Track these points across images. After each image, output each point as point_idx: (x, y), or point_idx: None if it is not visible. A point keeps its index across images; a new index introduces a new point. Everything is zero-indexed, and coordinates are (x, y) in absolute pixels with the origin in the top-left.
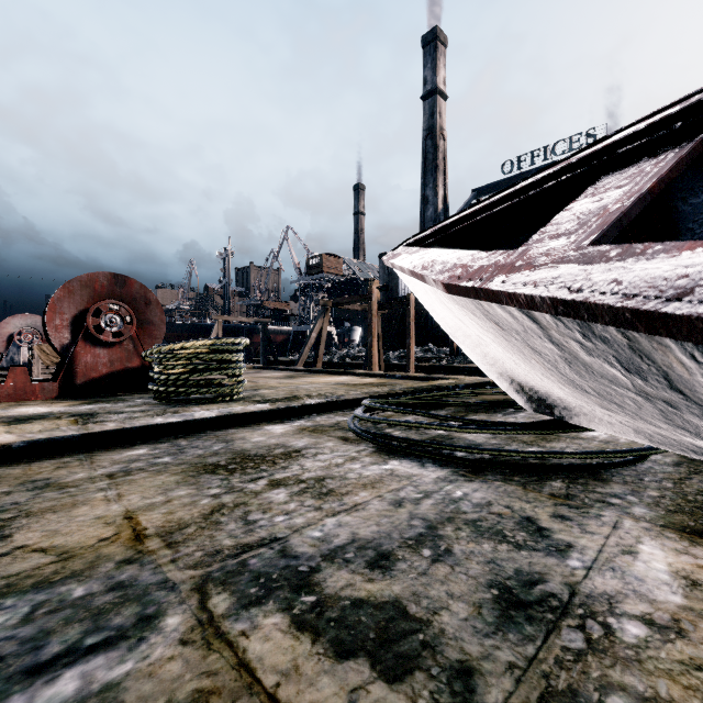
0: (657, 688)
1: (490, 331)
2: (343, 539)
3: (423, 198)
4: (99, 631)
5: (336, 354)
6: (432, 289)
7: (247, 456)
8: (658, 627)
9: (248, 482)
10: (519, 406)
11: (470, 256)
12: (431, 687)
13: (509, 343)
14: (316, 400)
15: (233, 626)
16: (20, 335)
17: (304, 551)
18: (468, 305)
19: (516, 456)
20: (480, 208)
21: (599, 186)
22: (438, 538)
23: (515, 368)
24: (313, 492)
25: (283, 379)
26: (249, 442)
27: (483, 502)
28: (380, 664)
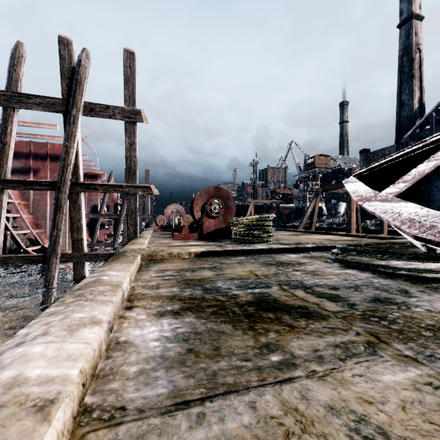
0: (413, 315)
1: None
2: (321, 284)
3: (399, 102)
4: (258, 286)
5: (325, 221)
6: None
7: (282, 262)
8: (430, 311)
9: (285, 269)
10: None
11: (367, 191)
12: (342, 304)
13: None
14: (311, 245)
15: (290, 290)
16: (172, 213)
17: (308, 284)
18: None
19: (414, 271)
20: (387, 160)
21: (434, 156)
22: (358, 288)
23: None
24: (310, 274)
25: (291, 236)
26: (282, 259)
27: (386, 284)
28: (329, 300)
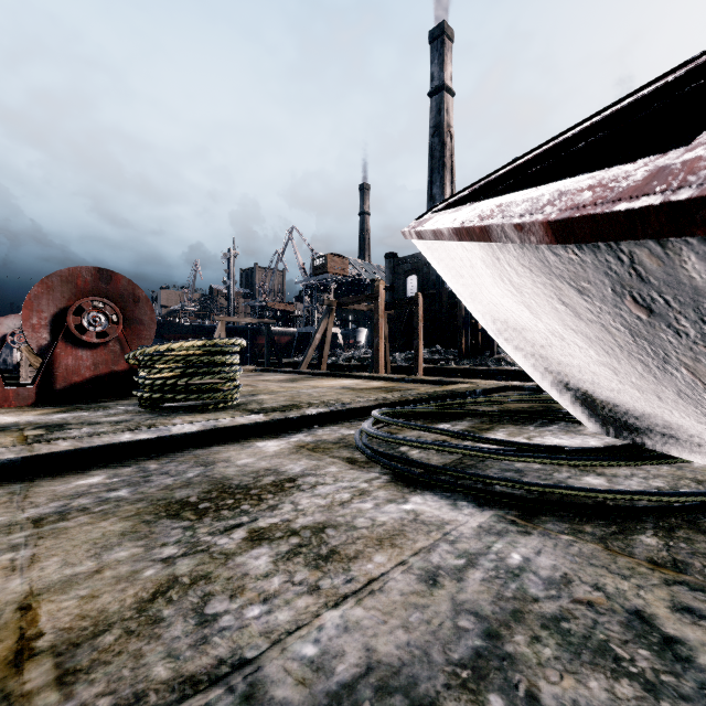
0: None
1: (599, 320)
2: (351, 665)
3: (430, 196)
4: None
5: (341, 355)
6: (490, 257)
7: (227, 488)
8: None
9: (220, 534)
10: (552, 417)
11: (588, 179)
12: None
13: (636, 340)
14: (318, 409)
15: None
16: (13, 336)
17: (285, 699)
18: (580, 272)
19: (585, 496)
20: (546, 149)
21: None
22: (509, 664)
23: (604, 379)
24: (308, 554)
25: (285, 382)
26: (234, 465)
27: (557, 576)
28: None
